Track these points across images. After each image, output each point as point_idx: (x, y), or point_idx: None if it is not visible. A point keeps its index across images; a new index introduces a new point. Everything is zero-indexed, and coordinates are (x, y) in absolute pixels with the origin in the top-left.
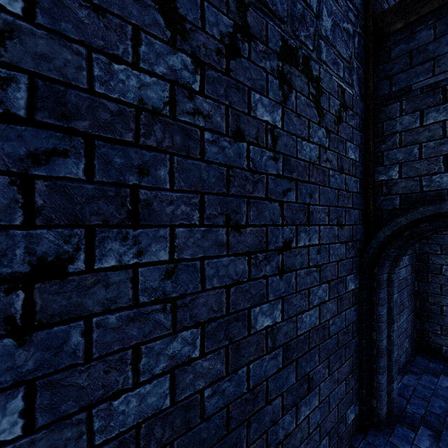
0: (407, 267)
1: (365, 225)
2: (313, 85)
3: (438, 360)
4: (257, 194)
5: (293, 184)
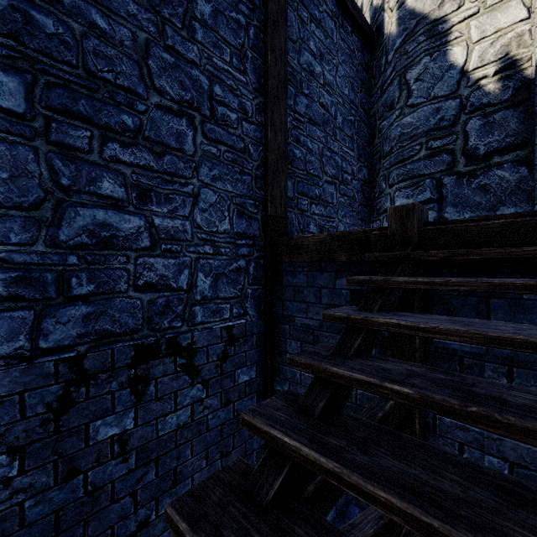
0: None
1: None
2: (182, 356)
3: None
4: (98, 508)
5: (152, 464)
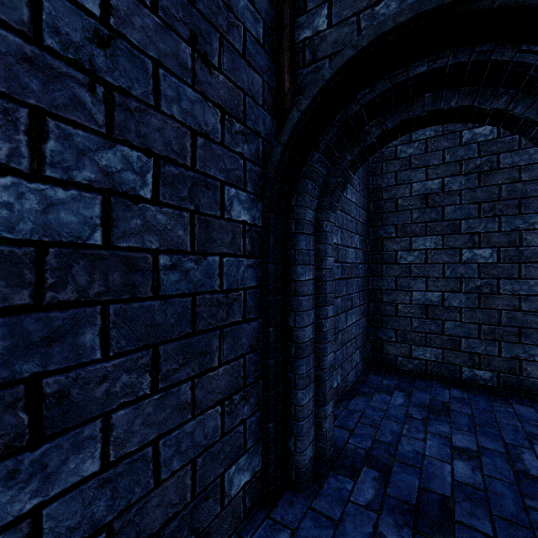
0: (358, 250)
1: (278, 120)
2: None
3: (393, 376)
4: None
5: None
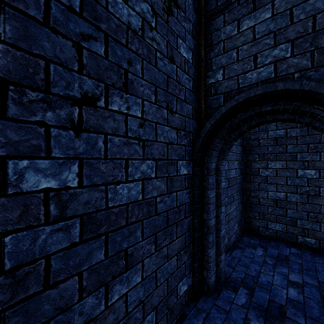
0: (237, 169)
1: (198, 122)
2: None
3: (257, 238)
4: (23, 8)
5: (101, 35)
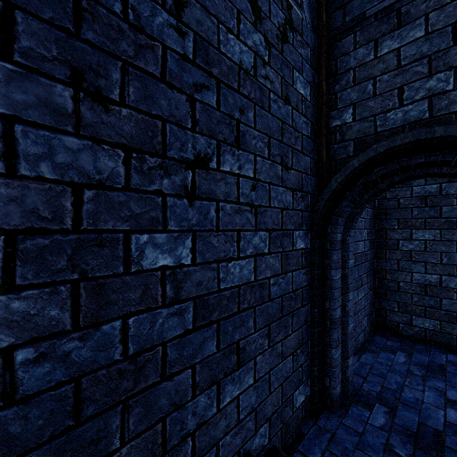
0: (366, 241)
1: (318, 178)
2: None
3: (395, 338)
4: (144, 66)
5: (213, 82)
